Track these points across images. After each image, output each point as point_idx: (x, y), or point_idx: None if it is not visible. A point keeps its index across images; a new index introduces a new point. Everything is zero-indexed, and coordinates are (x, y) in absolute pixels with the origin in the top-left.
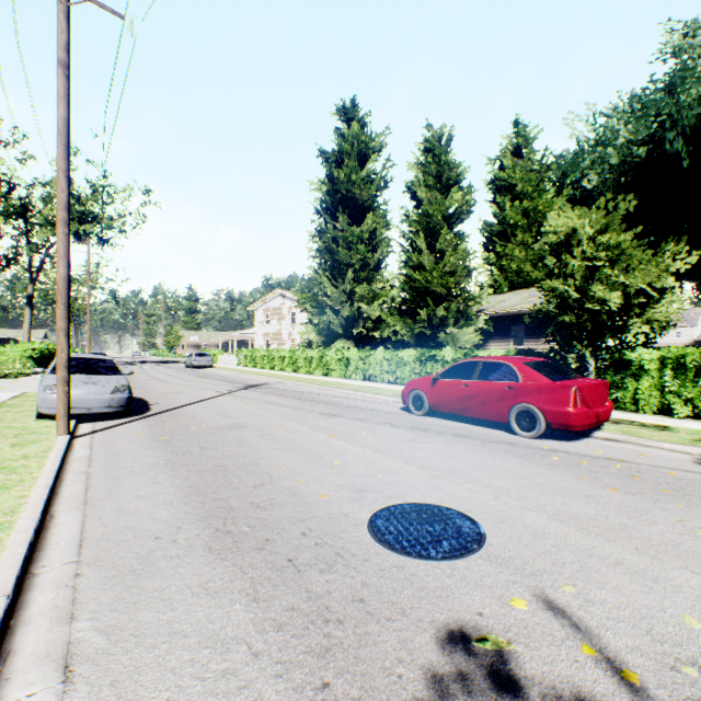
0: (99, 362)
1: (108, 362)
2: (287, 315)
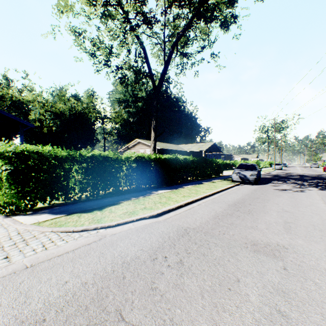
0: (278, 164)
1: (279, 164)
2: None
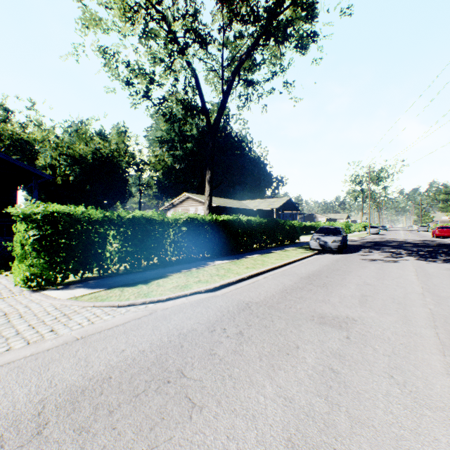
0: (374, 226)
1: (376, 226)
2: None
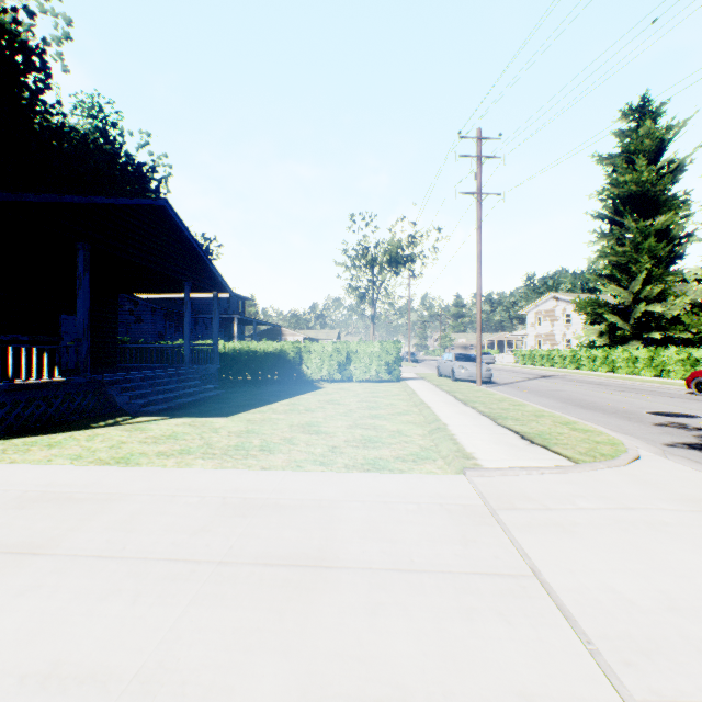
0: (470, 356)
1: (474, 356)
2: (560, 317)
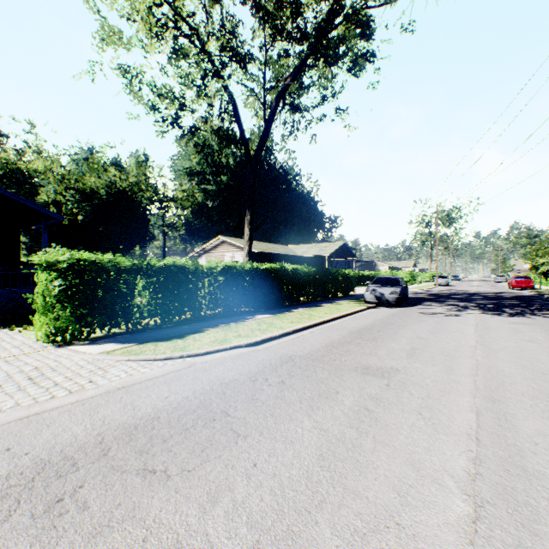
0: (443, 276)
1: (445, 276)
2: None
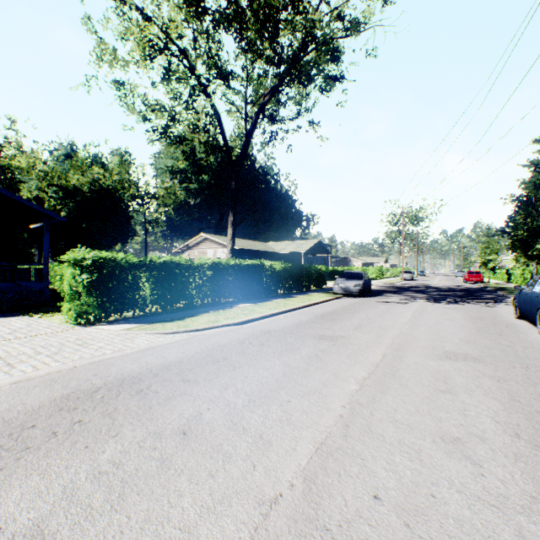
0: (408, 271)
1: (410, 272)
2: None
